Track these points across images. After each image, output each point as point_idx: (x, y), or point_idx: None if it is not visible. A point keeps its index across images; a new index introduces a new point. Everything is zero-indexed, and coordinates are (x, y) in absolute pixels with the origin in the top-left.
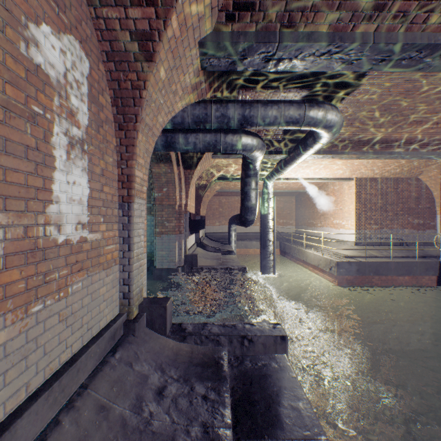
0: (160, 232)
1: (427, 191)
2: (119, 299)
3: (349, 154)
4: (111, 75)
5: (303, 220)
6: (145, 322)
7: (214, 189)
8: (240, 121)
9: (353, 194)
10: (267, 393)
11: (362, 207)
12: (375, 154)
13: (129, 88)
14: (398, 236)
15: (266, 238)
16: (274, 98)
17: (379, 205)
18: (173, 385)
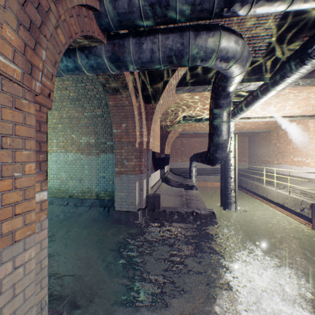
0: (119, 172)
1: None
2: None
3: None
4: None
5: (257, 158)
6: None
7: (177, 131)
8: None
9: None
10: None
11: None
12: None
13: None
14: None
15: (227, 175)
16: None
17: None
18: None
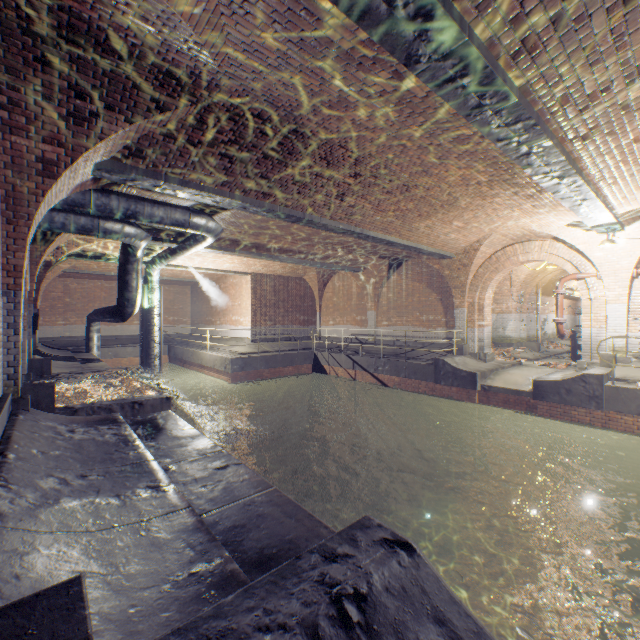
0: None
1: (311, 290)
2: (3, 381)
3: (238, 252)
4: (6, 179)
5: (201, 317)
6: (30, 402)
7: (61, 267)
8: (126, 214)
9: (250, 289)
10: (157, 423)
11: (258, 303)
12: (260, 255)
13: (26, 192)
14: (289, 332)
15: (150, 338)
16: (162, 197)
17: (273, 302)
18: (81, 428)
